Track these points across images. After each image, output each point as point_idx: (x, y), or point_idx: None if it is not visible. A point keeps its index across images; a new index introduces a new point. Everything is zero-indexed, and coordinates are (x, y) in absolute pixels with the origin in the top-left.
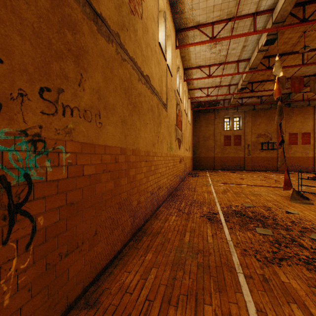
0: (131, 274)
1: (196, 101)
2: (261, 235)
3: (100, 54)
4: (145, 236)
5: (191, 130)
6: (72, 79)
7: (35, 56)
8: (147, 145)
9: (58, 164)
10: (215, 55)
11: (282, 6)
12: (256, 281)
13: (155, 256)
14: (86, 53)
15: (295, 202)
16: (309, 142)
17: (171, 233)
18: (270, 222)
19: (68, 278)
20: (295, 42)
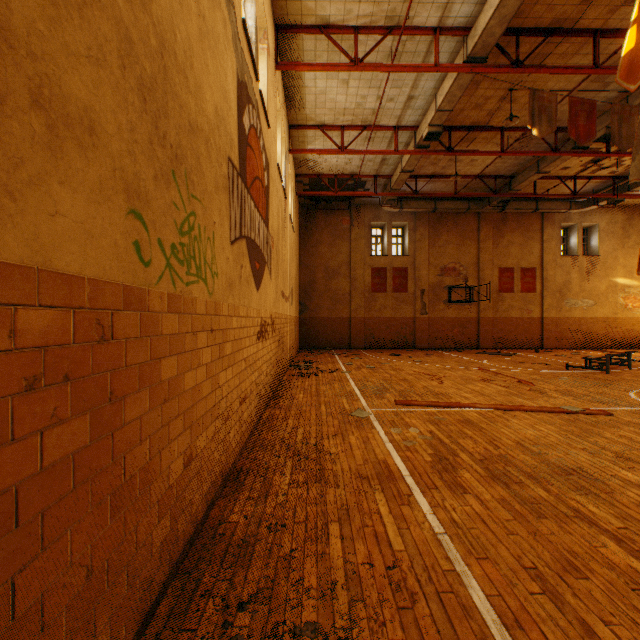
0: None
1: (309, 172)
2: None
3: None
4: None
5: (297, 249)
6: None
7: None
8: None
9: None
10: None
11: None
12: None
13: None
14: None
15: None
16: (534, 288)
17: None
18: None
19: None
20: None
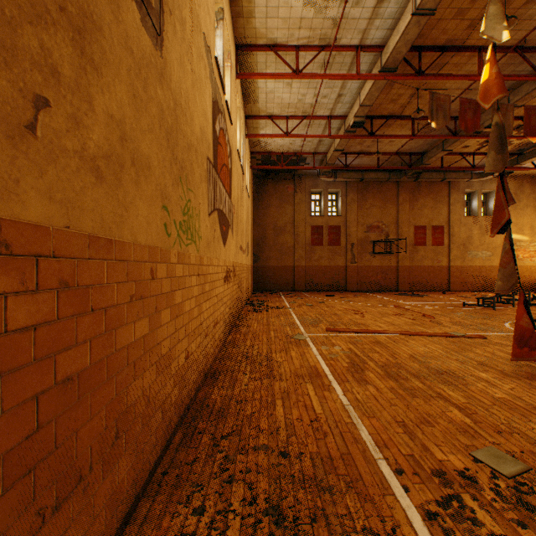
0: None
1: (261, 151)
2: None
3: None
4: None
5: (251, 211)
6: None
7: None
8: None
9: None
10: (313, 14)
11: None
12: None
13: None
14: None
15: None
16: (443, 242)
17: None
18: None
19: None
20: (477, 17)
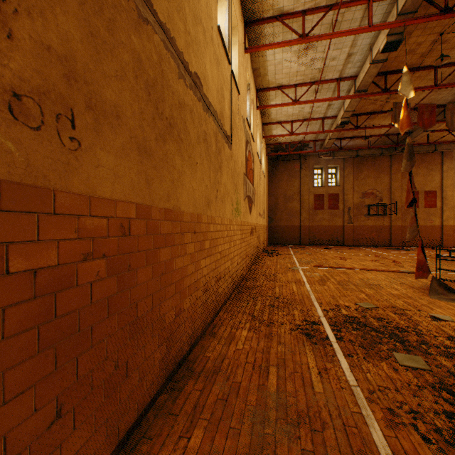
0: None
1: (273, 142)
2: (410, 371)
3: None
4: (192, 380)
5: (266, 185)
6: None
7: None
8: (196, 204)
9: None
10: (304, 68)
11: None
12: None
13: (210, 438)
14: None
15: (437, 298)
16: (435, 204)
17: (242, 370)
18: (414, 340)
19: None
20: (425, 51)
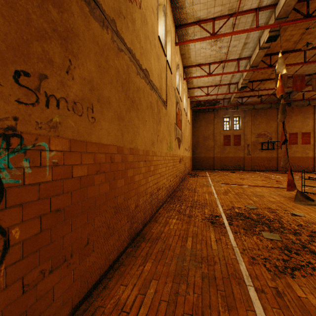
0: (127, 288)
1: (195, 100)
2: (269, 241)
3: (93, 40)
4: (144, 242)
5: (191, 129)
6: (58, 65)
7: (8, 31)
8: (146, 144)
9: (39, 164)
10: (215, 53)
11: (286, 1)
12: (269, 295)
13: (155, 266)
14: (75, 36)
15: (299, 203)
16: (309, 142)
17: (172, 238)
18: (276, 226)
19: (53, 298)
20: (297, 40)
